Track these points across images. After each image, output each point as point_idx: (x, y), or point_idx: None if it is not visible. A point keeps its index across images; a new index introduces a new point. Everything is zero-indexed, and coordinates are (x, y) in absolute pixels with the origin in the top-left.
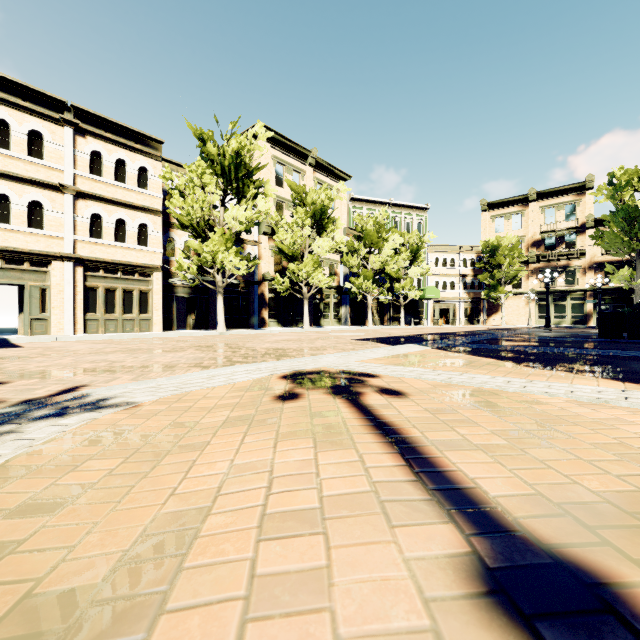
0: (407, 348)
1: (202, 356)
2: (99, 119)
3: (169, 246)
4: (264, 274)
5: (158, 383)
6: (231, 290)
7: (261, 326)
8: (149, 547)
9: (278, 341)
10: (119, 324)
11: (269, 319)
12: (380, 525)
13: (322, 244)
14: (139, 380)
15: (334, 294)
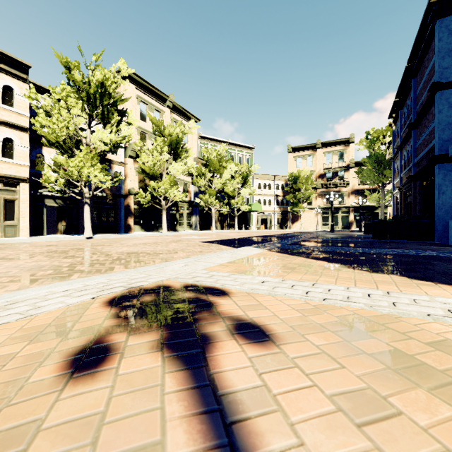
0: (247, 251)
1: (44, 264)
2: None
3: (38, 161)
4: (130, 189)
5: None
6: (100, 201)
7: (127, 231)
8: None
9: (136, 244)
10: None
11: (134, 225)
12: None
13: (177, 167)
14: None
15: (187, 206)
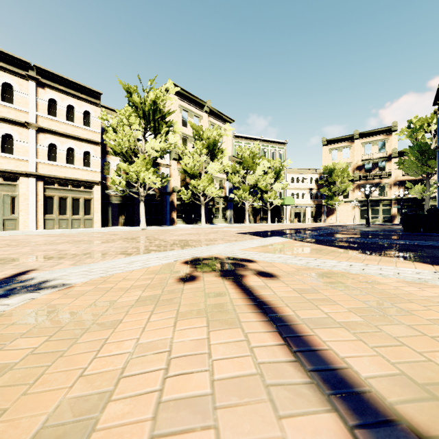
0: (274, 239)
1: (127, 246)
2: (54, 76)
3: (106, 167)
4: (173, 187)
5: (90, 267)
6: (150, 198)
7: (171, 224)
8: (48, 438)
9: (183, 234)
10: (69, 222)
11: (177, 219)
12: (267, 412)
13: (214, 167)
14: (77, 265)
15: (222, 201)
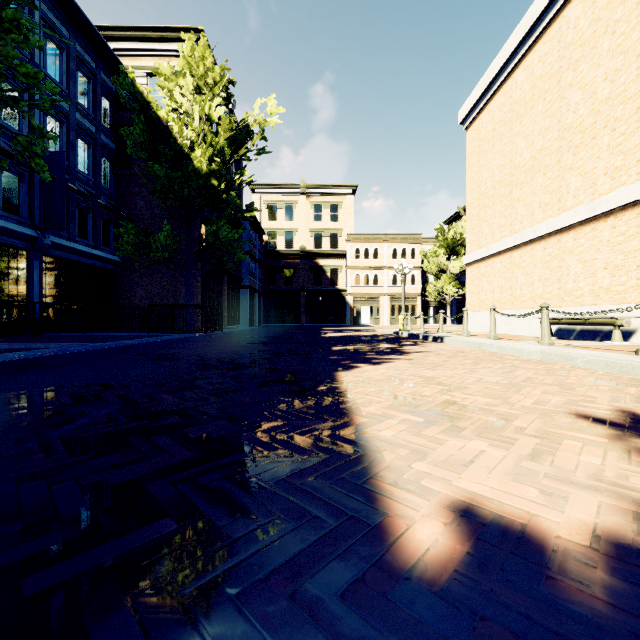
0: None
1: None
2: (396, 235)
3: (426, 281)
4: None
5: None
6: (462, 301)
7: None
8: None
9: None
10: None
11: None
12: None
13: None
14: None
15: None
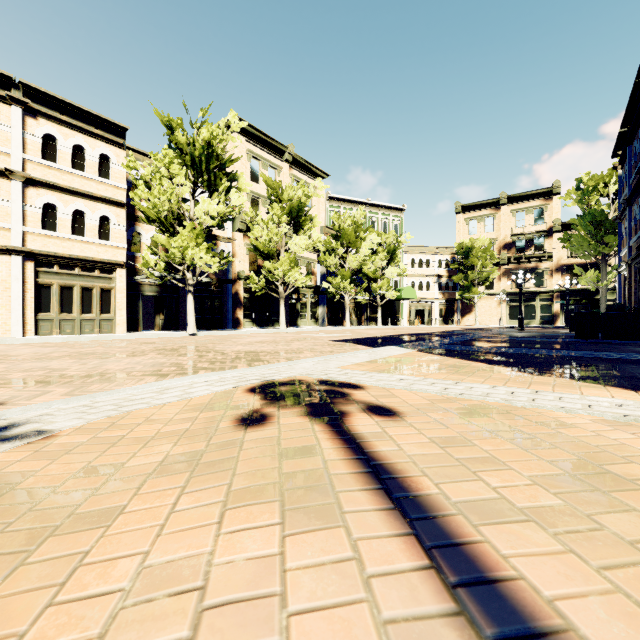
0: (389, 351)
1: (163, 361)
2: (53, 99)
3: (135, 241)
4: (238, 272)
5: (94, 400)
6: (203, 289)
7: (235, 326)
8: None
9: (252, 343)
10: (77, 325)
11: (244, 319)
12: None
13: (299, 242)
14: (74, 395)
15: (311, 294)
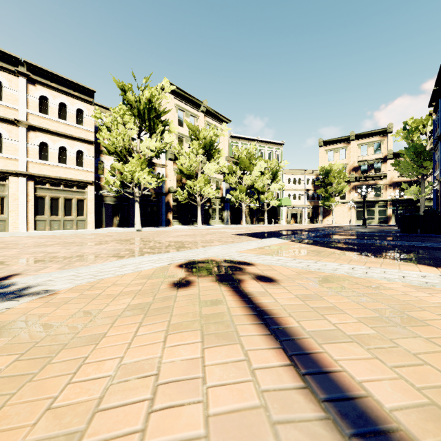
0: (272, 241)
1: (120, 248)
2: (46, 72)
3: (100, 167)
4: (169, 188)
5: (78, 271)
6: (145, 199)
7: (167, 225)
8: None
9: (179, 236)
10: (61, 223)
11: (173, 220)
12: None
13: (210, 167)
14: (65, 269)
15: (219, 202)
